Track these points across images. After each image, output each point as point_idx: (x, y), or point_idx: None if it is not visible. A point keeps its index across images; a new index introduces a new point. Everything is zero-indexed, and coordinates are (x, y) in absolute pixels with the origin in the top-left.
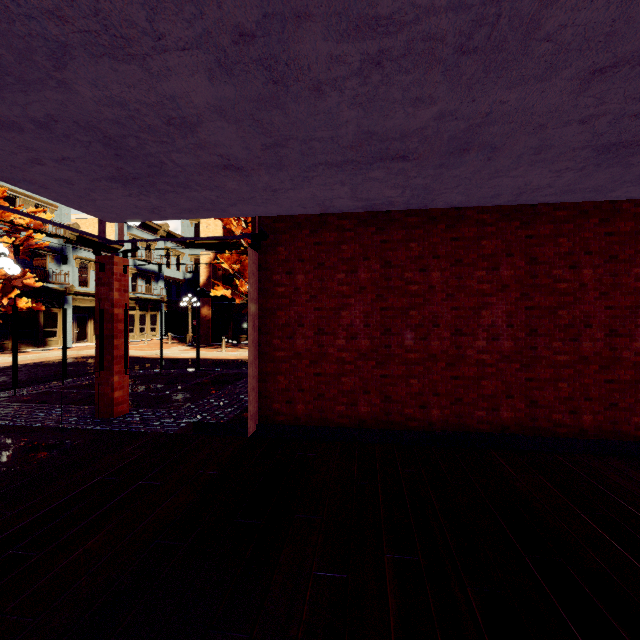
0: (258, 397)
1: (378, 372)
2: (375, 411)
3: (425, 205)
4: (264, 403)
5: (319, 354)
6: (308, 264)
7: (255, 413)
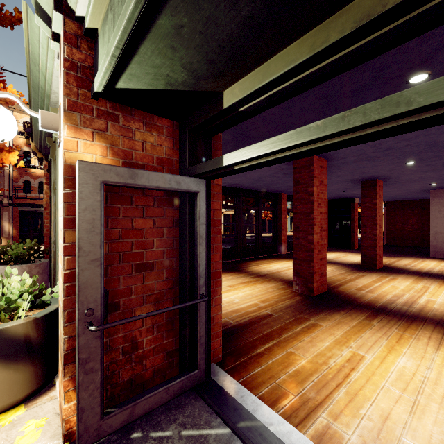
0: (385, 239)
1: (420, 234)
2: (419, 243)
3: (429, 198)
4: (387, 240)
5: (403, 229)
6: (399, 209)
7: (385, 242)
